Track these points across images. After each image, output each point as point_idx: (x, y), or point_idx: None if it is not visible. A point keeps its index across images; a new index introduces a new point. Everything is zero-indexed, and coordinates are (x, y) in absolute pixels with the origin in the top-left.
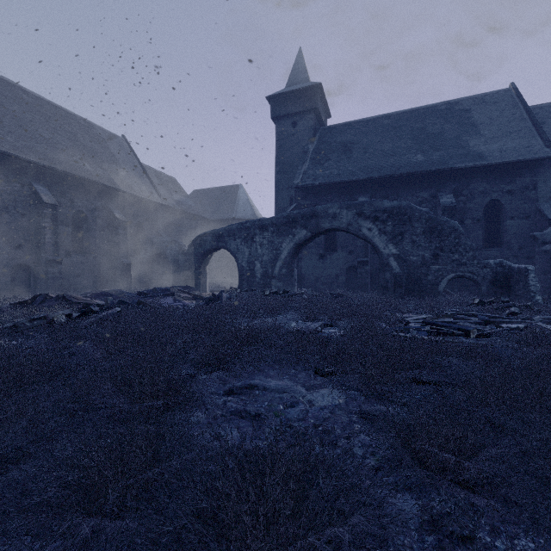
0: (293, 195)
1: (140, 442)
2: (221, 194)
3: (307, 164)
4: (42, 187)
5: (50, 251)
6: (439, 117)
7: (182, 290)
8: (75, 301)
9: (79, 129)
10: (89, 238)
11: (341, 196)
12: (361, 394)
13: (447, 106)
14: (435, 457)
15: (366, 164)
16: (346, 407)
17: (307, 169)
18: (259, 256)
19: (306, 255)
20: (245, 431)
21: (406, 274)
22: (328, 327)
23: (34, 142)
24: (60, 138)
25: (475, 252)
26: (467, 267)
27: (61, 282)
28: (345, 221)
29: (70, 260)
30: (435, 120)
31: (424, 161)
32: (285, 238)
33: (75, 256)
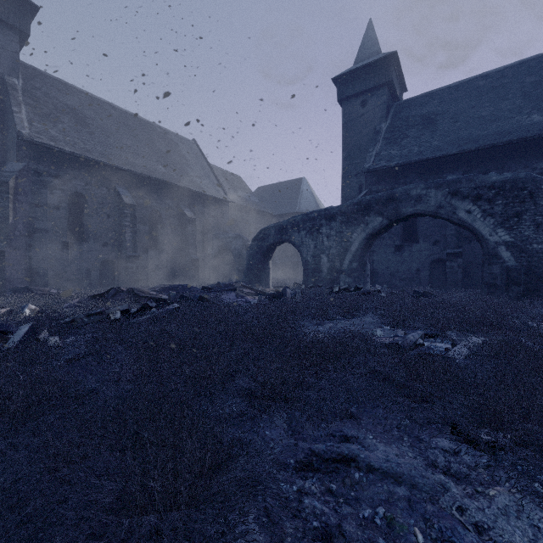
0: (362, 181)
1: None
2: (284, 188)
3: (380, 145)
4: (124, 189)
5: (129, 248)
6: None
7: (244, 285)
8: (142, 295)
9: (156, 136)
10: (163, 235)
11: (423, 177)
12: None
13: None
14: None
15: (456, 135)
16: None
17: (380, 150)
18: (326, 248)
19: (379, 247)
20: None
21: (526, 267)
22: (429, 338)
23: (119, 150)
24: (140, 145)
25: None
26: None
27: (138, 277)
28: (434, 204)
29: (147, 256)
30: None
31: (542, 121)
32: (356, 227)
33: (151, 253)
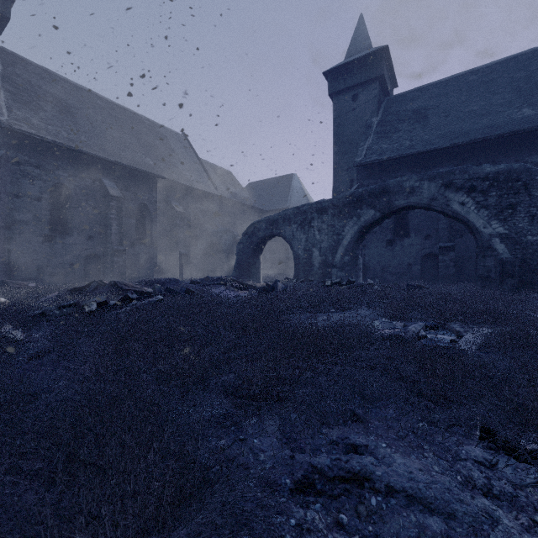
0: (353, 176)
1: None
2: (275, 184)
3: (371, 139)
4: (110, 181)
5: (115, 242)
6: None
7: (234, 279)
8: (125, 288)
9: (144, 128)
10: (151, 229)
11: (415, 171)
12: None
13: None
14: None
15: (447, 129)
16: None
17: (371, 144)
18: (317, 242)
19: (371, 241)
20: None
21: (520, 259)
22: (431, 330)
23: (104, 141)
24: (127, 136)
25: None
26: None
27: (125, 271)
28: (427, 196)
29: (134, 250)
30: None
31: (533, 115)
32: (348, 220)
33: (138, 247)
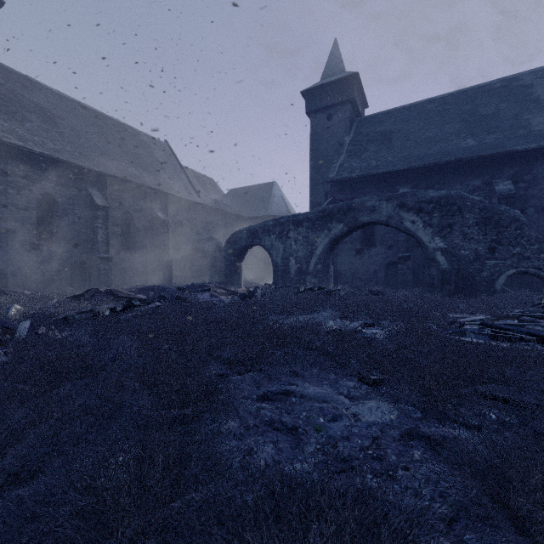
0: (328, 189)
1: (159, 464)
2: (256, 192)
3: (343, 157)
4: (96, 191)
5: (102, 250)
6: (493, 96)
7: (218, 286)
8: (121, 296)
9: (127, 137)
10: (136, 236)
11: (380, 188)
12: (416, 410)
13: (502, 83)
14: (541, 518)
15: (407, 152)
16: (399, 426)
17: (343, 162)
18: (294, 252)
19: (342, 250)
20: (281, 448)
21: (456, 270)
22: (369, 327)
23: (89, 151)
24: (111, 145)
25: (542, 245)
26: (531, 262)
27: (111, 278)
28: (385, 214)
29: (119, 257)
30: (488, 100)
31: (475, 145)
32: (320, 233)
33: (123, 254)
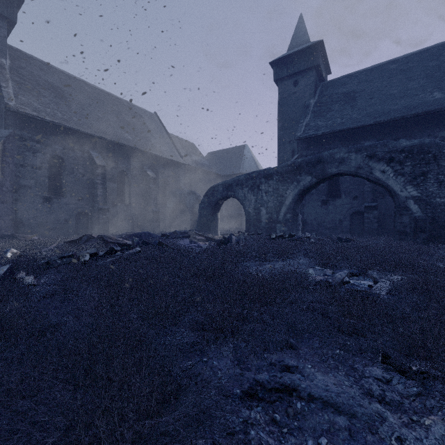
0: (294, 147)
1: None
2: (230, 153)
3: (309, 117)
4: (96, 153)
5: (101, 202)
6: None
7: (197, 233)
8: (110, 241)
9: (123, 109)
10: (129, 191)
11: (345, 144)
12: None
13: None
14: None
15: (372, 109)
16: None
17: (309, 121)
18: (264, 202)
19: (309, 201)
20: None
21: (430, 217)
22: (354, 277)
23: (92, 120)
24: (110, 116)
25: None
26: None
27: (108, 226)
28: (354, 165)
29: (115, 209)
30: None
31: (443, 98)
32: (289, 185)
33: (119, 206)
